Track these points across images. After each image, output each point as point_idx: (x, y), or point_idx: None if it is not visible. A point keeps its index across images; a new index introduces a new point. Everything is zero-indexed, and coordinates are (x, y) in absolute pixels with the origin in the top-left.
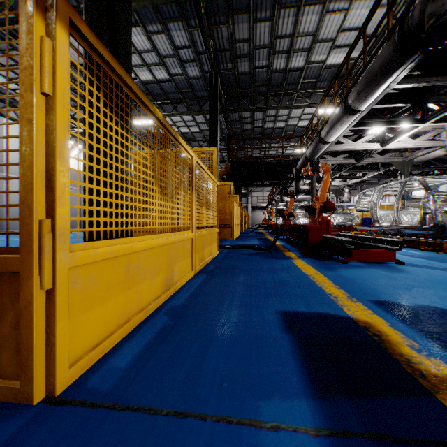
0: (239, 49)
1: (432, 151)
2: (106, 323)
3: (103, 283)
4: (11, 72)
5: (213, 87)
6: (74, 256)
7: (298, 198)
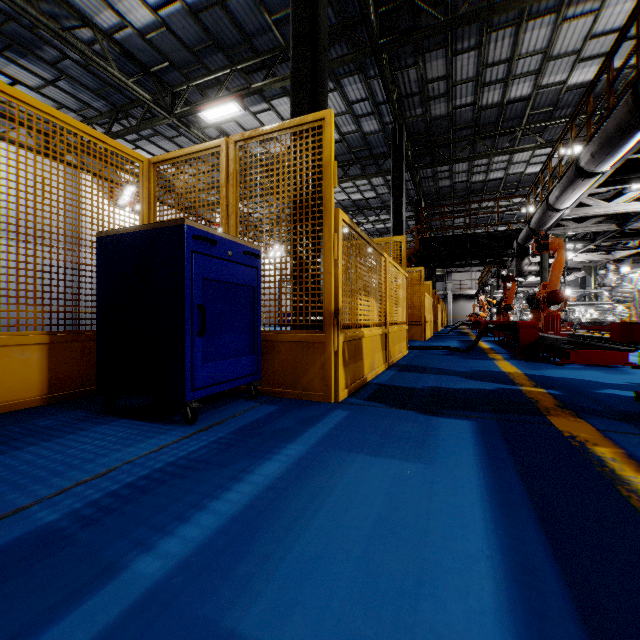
0: (433, 89)
1: None
2: (348, 378)
3: (348, 354)
4: None
5: (397, 146)
6: (342, 336)
7: (528, 281)
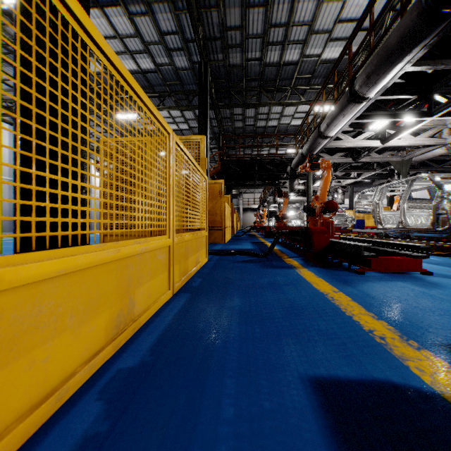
0: (231, 38)
1: (432, 149)
2: None
3: None
4: None
5: (202, 78)
6: None
7: (290, 200)
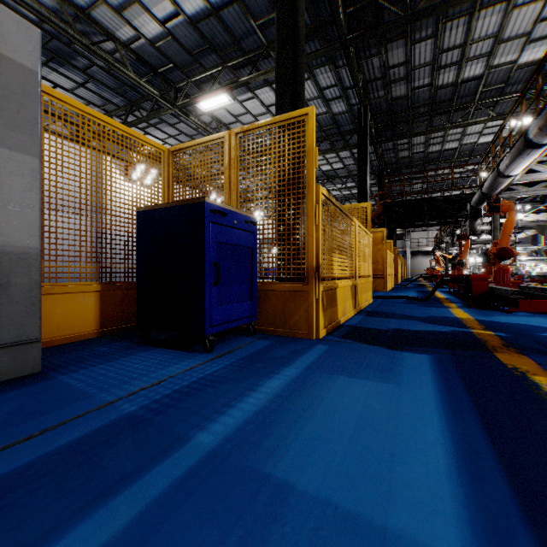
0: (394, 74)
1: None
2: (326, 320)
3: (325, 301)
4: (175, 141)
5: (362, 124)
6: (322, 287)
7: (481, 239)
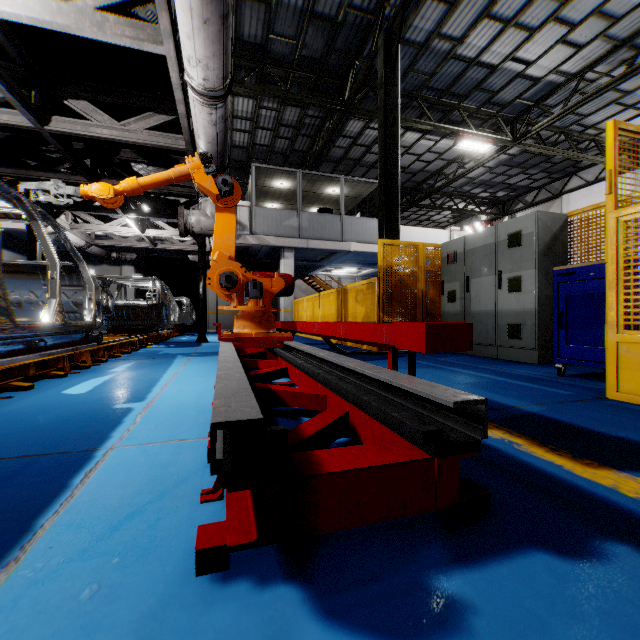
0: None
1: None
2: None
3: None
4: None
5: None
6: (618, 336)
7: None
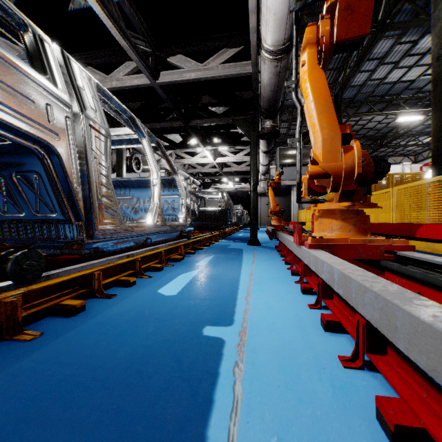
0: None
1: None
2: None
3: None
4: None
5: None
6: None
7: None
